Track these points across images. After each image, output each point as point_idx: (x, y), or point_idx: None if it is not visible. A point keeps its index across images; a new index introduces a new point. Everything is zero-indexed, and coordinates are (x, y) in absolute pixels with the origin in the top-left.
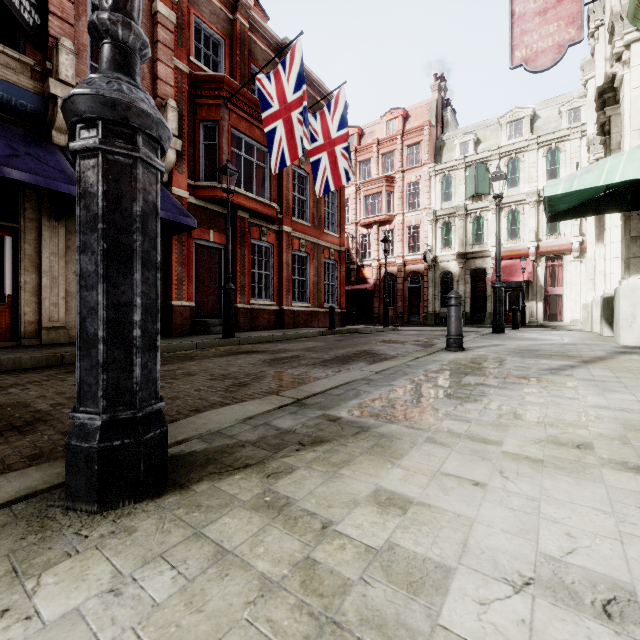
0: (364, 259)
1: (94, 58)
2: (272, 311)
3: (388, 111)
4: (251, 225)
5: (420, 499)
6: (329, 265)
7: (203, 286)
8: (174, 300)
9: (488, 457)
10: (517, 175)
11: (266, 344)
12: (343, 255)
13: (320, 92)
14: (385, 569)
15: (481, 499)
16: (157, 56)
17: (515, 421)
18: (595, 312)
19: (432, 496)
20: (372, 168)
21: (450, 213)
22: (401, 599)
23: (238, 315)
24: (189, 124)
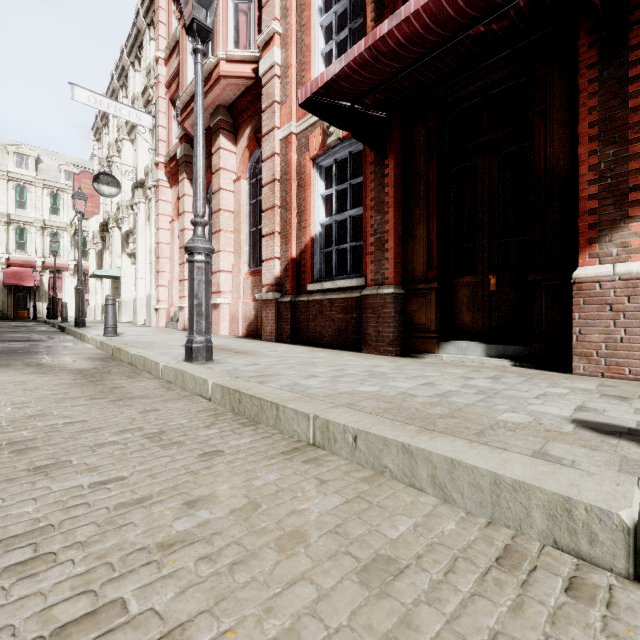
0: None
1: None
2: None
3: None
4: None
5: None
6: None
7: None
8: None
9: None
10: (25, 200)
11: None
12: None
13: None
14: None
15: None
16: None
17: None
18: (97, 311)
19: None
20: None
21: None
22: None
23: None
24: None
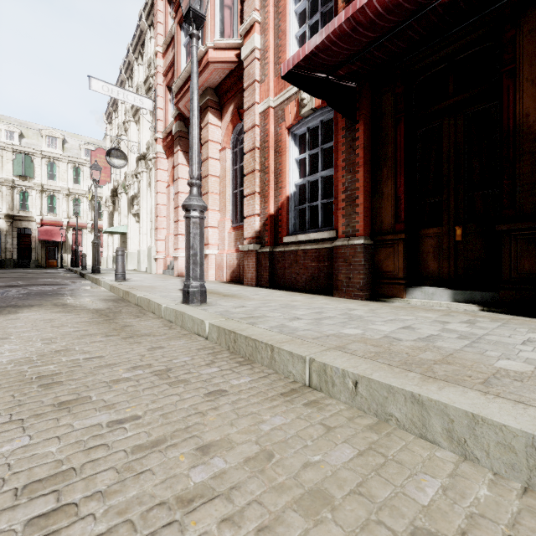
0: None
1: None
2: None
3: None
4: None
5: None
6: None
7: None
8: None
9: None
10: (55, 173)
11: None
12: None
13: None
14: None
15: None
16: None
17: None
18: (109, 260)
19: None
20: None
21: None
22: None
23: None
24: None
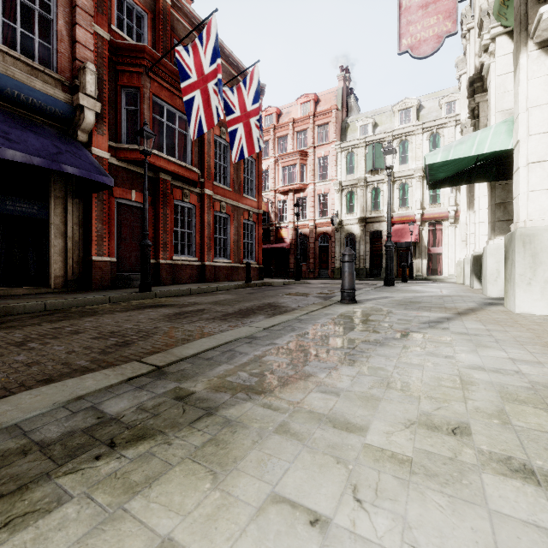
0: (282, 221)
1: (7, 15)
2: (194, 266)
3: (302, 95)
4: (174, 187)
5: None
6: (248, 226)
7: (125, 242)
8: (94, 255)
9: (345, 458)
10: (406, 154)
11: (181, 297)
12: (261, 217)
13: (240, 71)
14: None
15: None
16: (76, 20)
17: (388, 391)
18: (467, 268)
19: None
20: (288, 143)
21: (353, 184)
22: None
23: (160, 270)
24: (110, 89)
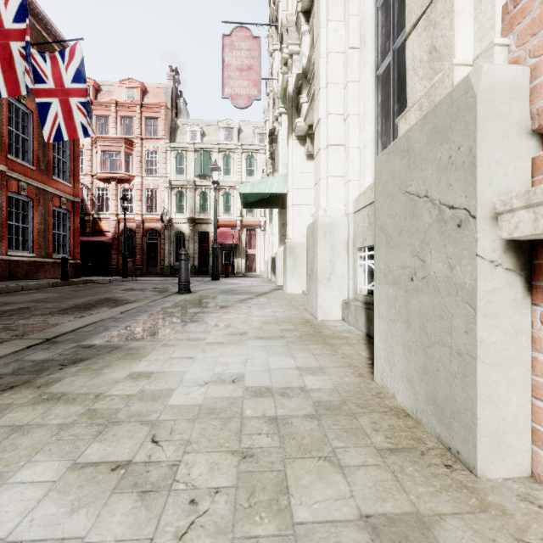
0: (101, 212)
1: None
2: None
3: (127, 78)
4: None
5: (159, 370)
6: (60, 214)
7: None
8: None
9: (198, 346)
10: (230, 167)
11: None
12: (78, 206)
13: (48, 29)
14: (140, 399)
15: (192, 363)
16: None
17: (215, 328)
18: (269, 266)
19: (166, 368)
20: (110, 126)
21: (183, 185)
22: (149, 405)
23: None
24: None
